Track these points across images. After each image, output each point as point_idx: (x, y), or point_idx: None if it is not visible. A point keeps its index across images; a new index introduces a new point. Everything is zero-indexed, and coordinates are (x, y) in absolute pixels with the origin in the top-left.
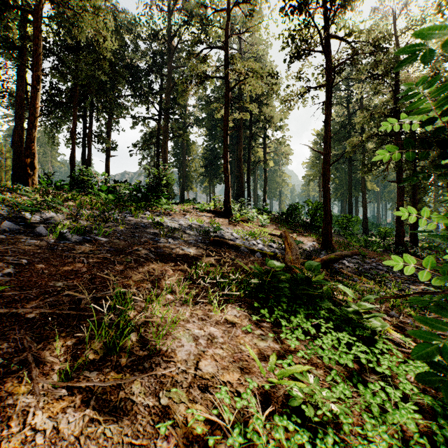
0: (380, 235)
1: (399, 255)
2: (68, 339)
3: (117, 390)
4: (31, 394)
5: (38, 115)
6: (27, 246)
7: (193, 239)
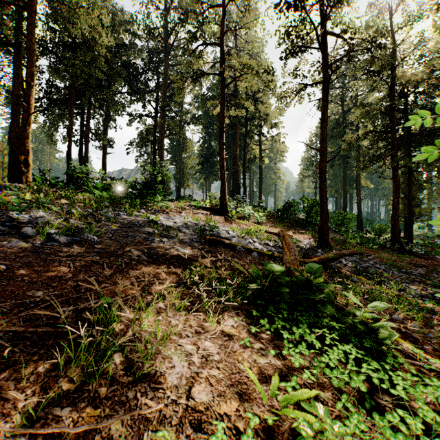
0: (375, 232)
1: (395, 252)
2: (41, 364)
3: (93, 433)
4: None
5: (33, 112)
6: (10, 248)
7: (188, 238)
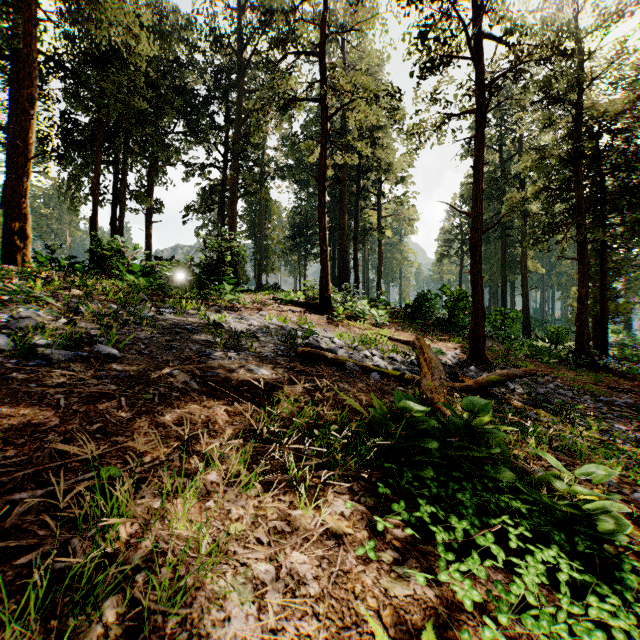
0: (550, 338)
1: (582, 368)
2: None
3: None
4: None
5: (33, 156)
6: None
7: (270, 351)
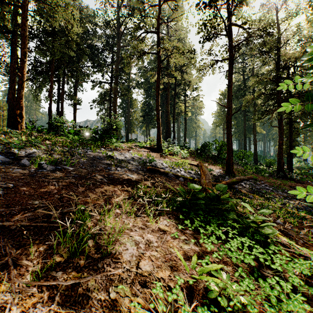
0: (266, 164)
1: (280, 178)
2: (41, 246)
3: (77, 287)
4: (9, 292)
5: (25, 80)
6: (14, 173)
7: (135, 168)
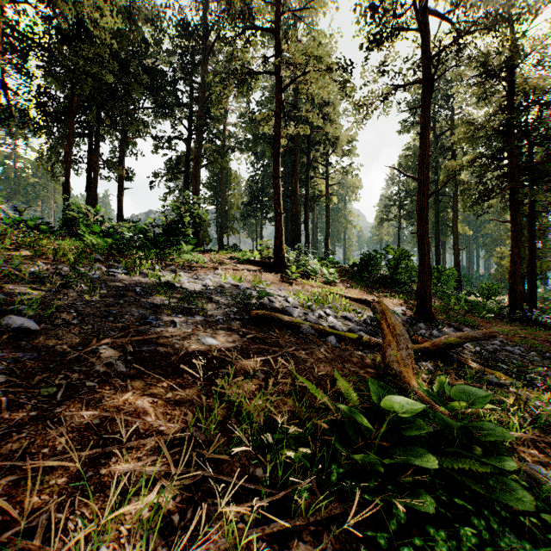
0: (482, 293)
1: (516, 322)
2: None
3: None
4: None
5: None
6: None
7: (222, 313)
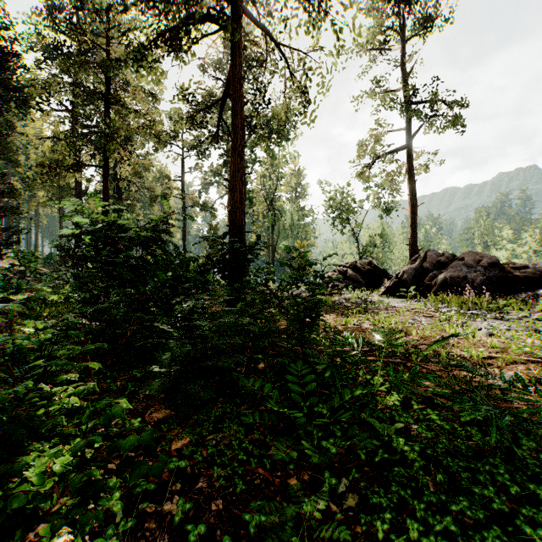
0: None
1: None
2: None
3: None
4: None
5: None
6: None
7: None
